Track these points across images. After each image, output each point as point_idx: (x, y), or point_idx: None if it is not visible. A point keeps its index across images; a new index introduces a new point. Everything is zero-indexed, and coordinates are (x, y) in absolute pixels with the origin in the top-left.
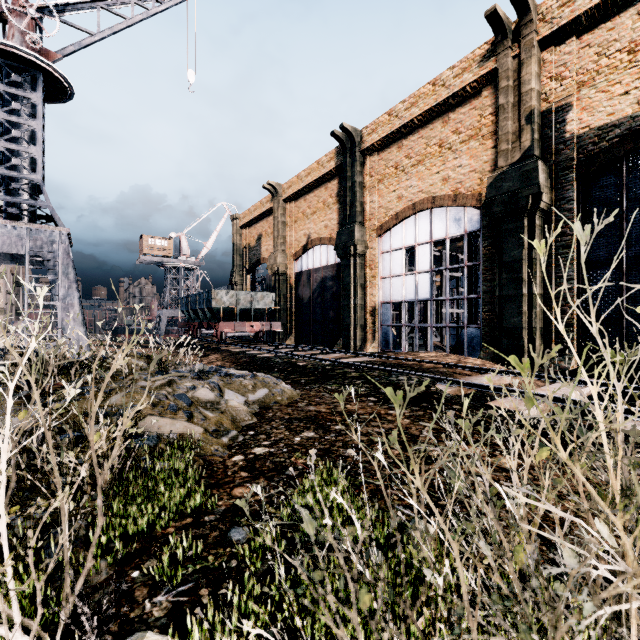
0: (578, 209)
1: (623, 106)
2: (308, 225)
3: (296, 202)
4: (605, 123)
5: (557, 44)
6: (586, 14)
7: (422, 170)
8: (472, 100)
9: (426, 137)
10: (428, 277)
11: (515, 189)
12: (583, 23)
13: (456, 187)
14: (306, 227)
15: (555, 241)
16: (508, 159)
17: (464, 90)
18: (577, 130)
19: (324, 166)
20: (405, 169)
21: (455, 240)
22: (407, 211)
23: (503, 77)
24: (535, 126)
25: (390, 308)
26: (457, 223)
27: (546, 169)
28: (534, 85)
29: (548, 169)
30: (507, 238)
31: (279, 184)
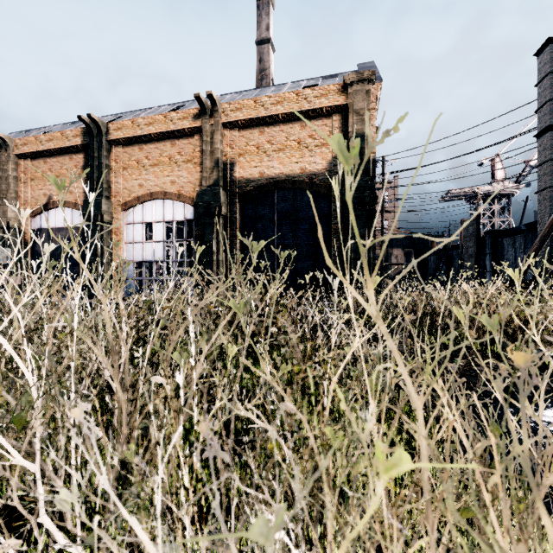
0: (239, 218)
1: (255, 173)
2: (49, 186)
3: (33, 161)
4: (249, 178)
5: (230, 128)
6: (241, 121)
7: (157, 171)
8: (189, 138)
9: (160, 149)
10: (162, 245)
11: (210, 201)
12: (240, 124)
13: (180, 189)
14: (47, 188)
15: (229, 233)
16: (207, 182)
17: (184, 130)
18: (239, 177)
19: (69, 139)
20: (145, 166)
21: (181, 221)
22: (147, 197)
23: (205, 134)
24: (220, 169)
25: (133, 266)
26: (180, 212)
27: (225, 193)
28: (219, 146)
29: (226, 193)
30: (206, 228)
31: (10, 137)
